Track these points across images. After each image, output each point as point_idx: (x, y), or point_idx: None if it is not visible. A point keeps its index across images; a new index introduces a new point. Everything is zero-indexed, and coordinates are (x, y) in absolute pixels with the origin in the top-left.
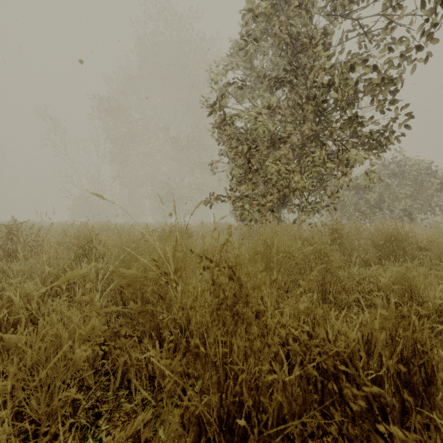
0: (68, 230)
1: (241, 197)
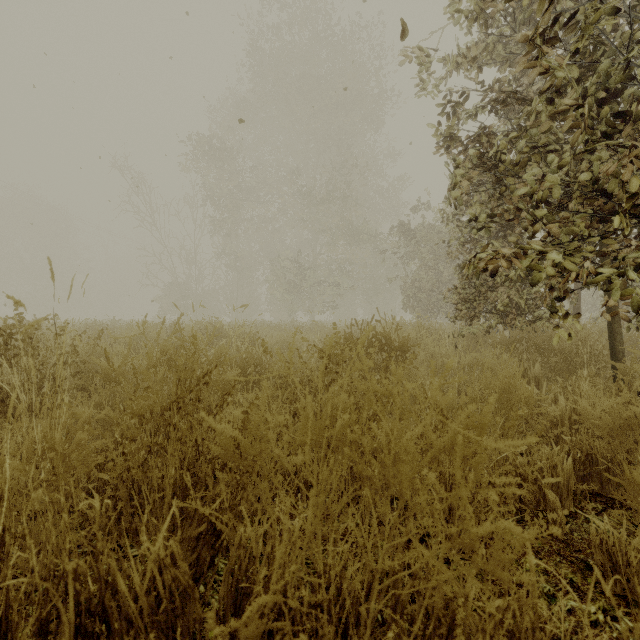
0: (130, 340)
1: (568, 253)
